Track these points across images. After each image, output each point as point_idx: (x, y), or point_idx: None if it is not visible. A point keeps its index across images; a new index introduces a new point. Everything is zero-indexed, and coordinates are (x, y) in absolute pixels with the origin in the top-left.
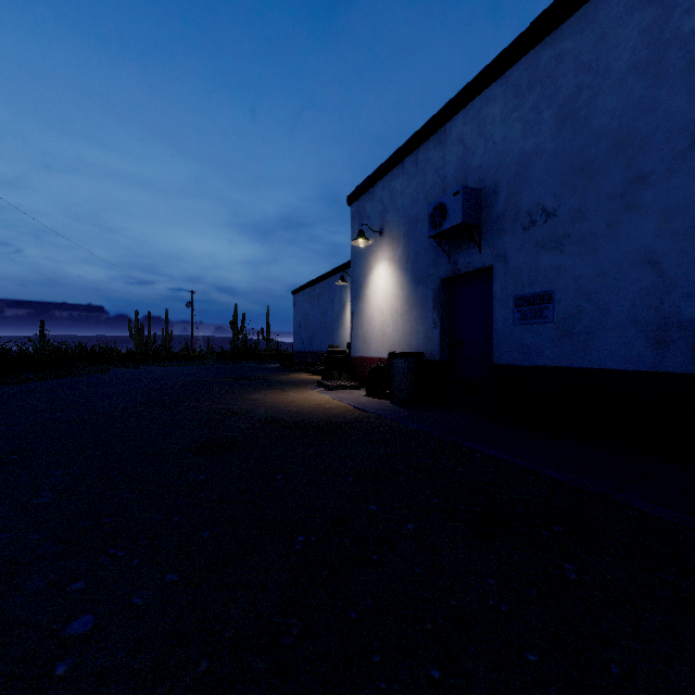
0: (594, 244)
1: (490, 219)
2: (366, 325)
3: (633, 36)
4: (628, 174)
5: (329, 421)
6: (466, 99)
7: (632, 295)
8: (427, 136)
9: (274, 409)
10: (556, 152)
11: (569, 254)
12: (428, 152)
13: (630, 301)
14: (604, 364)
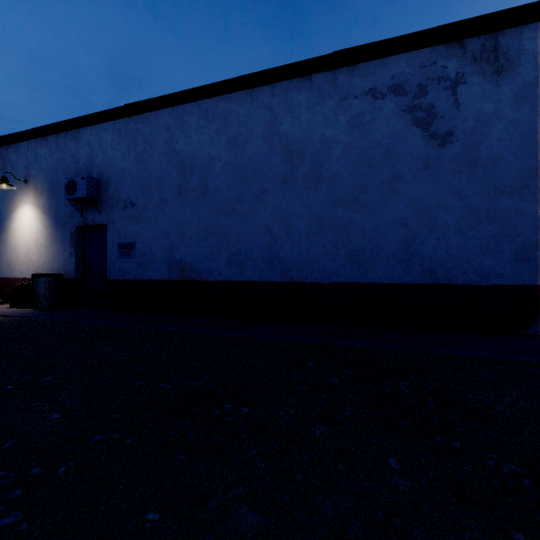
0: (150, 224)
1: (106, 198)
2: (11, 252)
3: (163, 140)
4: (161, 197)
5: None
6: (92, 122)
7: (162, 248)
8: (66, 129)
9: None
10: (136, 175)
11: (141, 226)
12: (67, 140)
13: (162, 250)
14: (154, 277)
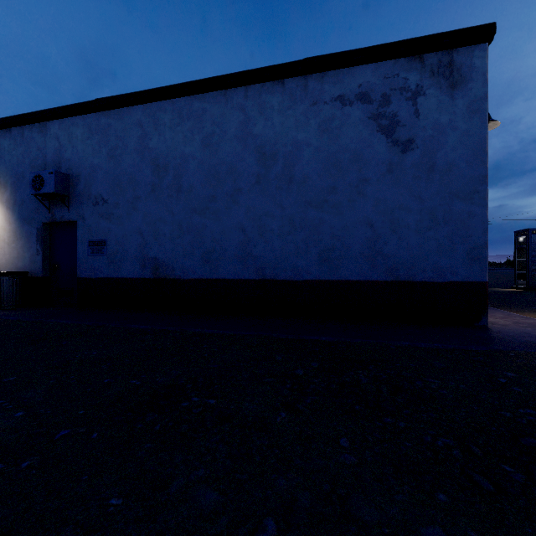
0: (123, 221)
1: (75, 194)
2: None
3: (136, 136)
4: (134, 194)
5: None
6: (60, 115)
7: (135, 246)
8: (32, 122)
9: None
10: (108, 171)
11: (113, 223)
12: (33, 133)
13: (135, 248)
14: (126, 275)
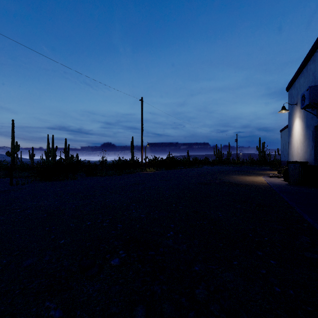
0: None
1: None
2: (292, 148)
3: None
4: None
5: (246, 184)
6: None
7: None
8: (308, 58)
9: (233, 180)
10: None
11: None
12: (310, 65)
13: None
14: None
